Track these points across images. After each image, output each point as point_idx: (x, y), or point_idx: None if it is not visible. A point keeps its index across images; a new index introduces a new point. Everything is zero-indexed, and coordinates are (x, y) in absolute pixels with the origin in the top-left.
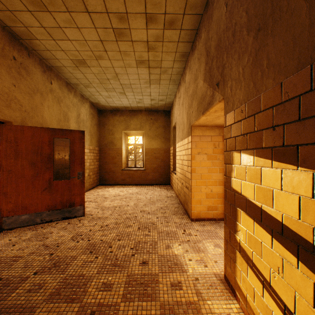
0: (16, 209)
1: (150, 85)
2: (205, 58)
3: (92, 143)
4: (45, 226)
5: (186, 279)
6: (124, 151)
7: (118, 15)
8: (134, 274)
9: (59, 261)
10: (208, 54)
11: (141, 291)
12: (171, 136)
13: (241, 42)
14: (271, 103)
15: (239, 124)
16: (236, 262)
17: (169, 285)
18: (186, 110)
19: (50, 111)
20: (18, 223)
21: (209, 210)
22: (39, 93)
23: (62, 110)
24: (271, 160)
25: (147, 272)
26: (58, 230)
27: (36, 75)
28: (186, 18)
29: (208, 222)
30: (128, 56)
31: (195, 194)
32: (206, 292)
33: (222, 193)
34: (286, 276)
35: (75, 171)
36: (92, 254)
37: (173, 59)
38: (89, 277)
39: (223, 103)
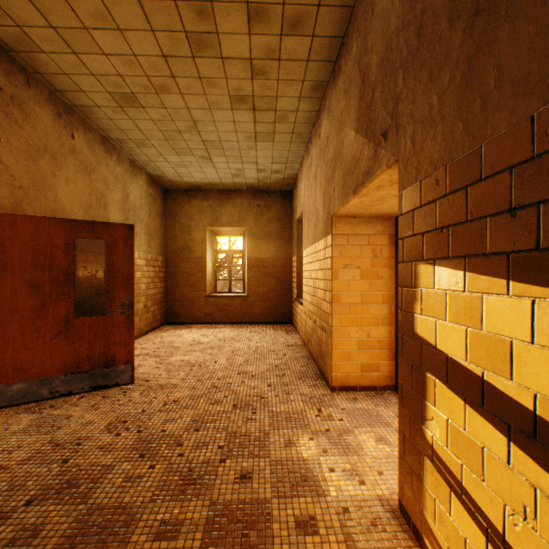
0: (2, 372)
1: (257, 143)
2: (360, 88)
3: (151, 249)
4: (58, 403)
5: (325, 511)
6: (209, 263)
7: (196, 5)
8: (224, 501)
9: (79, 475)
10: (366, 79)
11: (238, 538)
12: (293, 236)
13: (435, 45)
14: (506, 161)
15: (431, 208)
16: (426, 480)
17: (291, 525)
18: (322, 187)
19: (70, 189)
20: (5, 398)
21: (365, 371)
22: (49, 155)
23: (94, 186)
24: (508, 280)
25: (249, 497)
26: (82, 412)
27: (42, 120)
28: (323, 13)
29: (362, 393)
30: (215, 88)
31: (338, 341)
32: (365, 539)
33: (388, 339)
34: (544, 528)
35: (116, 300)
36: (144, 459)
37: (298, 94)
38: (136, 510)
39: (396, 169)
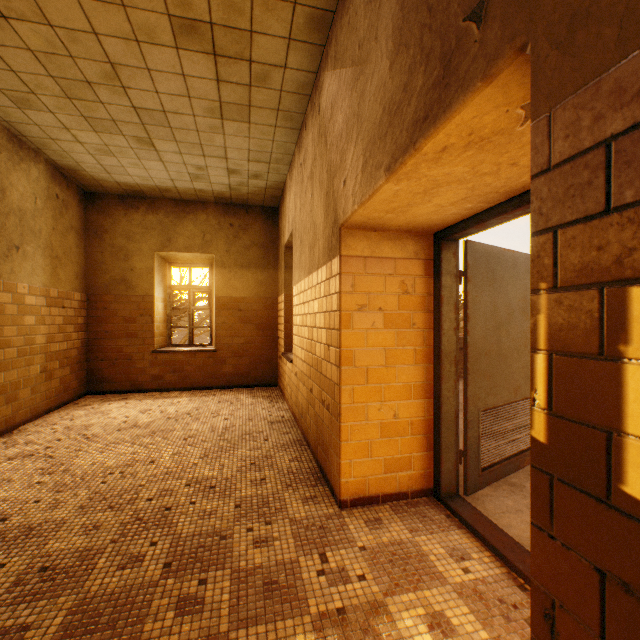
0: None
1: (224, 123)
2: None
3: (58, 281)
4: None
5: None
6: (159, 304)
7: None
8: None
9: None
10: None
11: None
12: (280, 268)
13: None
14: None
15: None
16: None
17: None
18: (324, 185)
19: None
20: None
21: (391, 470)
22: None
23: None
24: None
25: None
26: None
27: None
28: None
29: (388, 506)
30: None
31: (350, 427)
32: None
33: (424, 419)
34: None
35: None
36: None
37: (287, 31)
38: None
39: (502, 89)
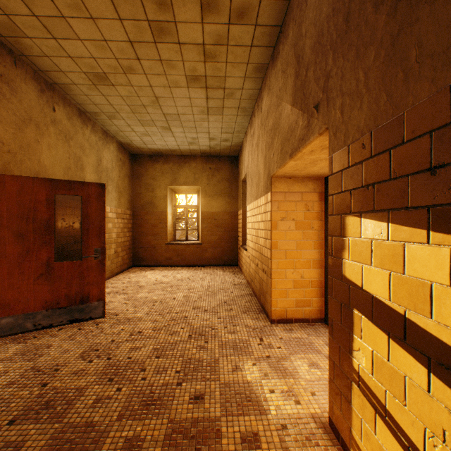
0: None
1: (209, 116)
2: (295, 68)
3: (121, 205)
4: (40, 334)
5: (266, 428)
6: (169, 216)
7: None
8: (180, 420)
9: (56, 397)
10: (301, 60)
11: None
12: (239, 193)
13: (362, 28)
14: (427, 126)
15: (358, 168)
16: (353, 402)
17: (238, 440)
18: (263, 152)
19: (52, 153)
20: None
21: (299, 306)
22: (33, 125)
23: (72, 152)
24: (428, 230)
25: (202, 415)
26: (60, 341)
27: (27, 95)
28: (264, 6)
29: (297, 324)
30: (173, 69)
31: (277, 281)
32: None
33: (318, 279)
34: None
35: (90, 247)
36: (113, 383)
37: (243, 74)
38: (104, 428)
39: (326, 136)
